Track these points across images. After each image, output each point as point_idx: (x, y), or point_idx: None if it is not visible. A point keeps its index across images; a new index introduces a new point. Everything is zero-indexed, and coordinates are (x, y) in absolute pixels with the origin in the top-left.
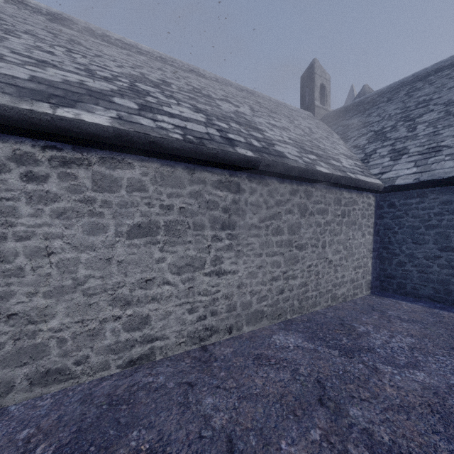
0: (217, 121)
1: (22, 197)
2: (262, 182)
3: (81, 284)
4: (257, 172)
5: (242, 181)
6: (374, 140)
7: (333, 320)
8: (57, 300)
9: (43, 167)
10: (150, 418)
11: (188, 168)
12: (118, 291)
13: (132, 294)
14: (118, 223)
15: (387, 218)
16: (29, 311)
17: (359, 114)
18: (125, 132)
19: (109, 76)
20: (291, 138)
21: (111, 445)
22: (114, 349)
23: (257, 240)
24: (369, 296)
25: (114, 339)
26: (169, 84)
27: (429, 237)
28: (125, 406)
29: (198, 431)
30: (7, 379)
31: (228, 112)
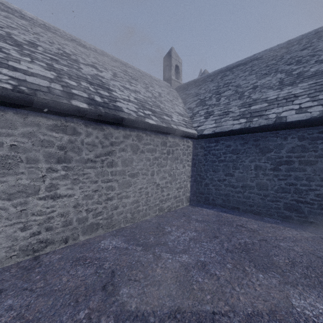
0: (67, 79)
1: None
2: (98, 128)
3: None
4: (92, 120)
5: (79, 126)
6: (199, 105)
7: (153, 225)
8: None
9: None
10: None
11: (20, 113)
12: None
13: None
14: None
15: (200, 155)
16: None
17: (195, 87)
18: None
19: None
20: (137, 98)
21: None
22: None
23: (93, 170)
24: (187, 207)
25: None
26: (36, 46)
27: (220, 167)
28: None
29: None
30: None
31: (85, 74)
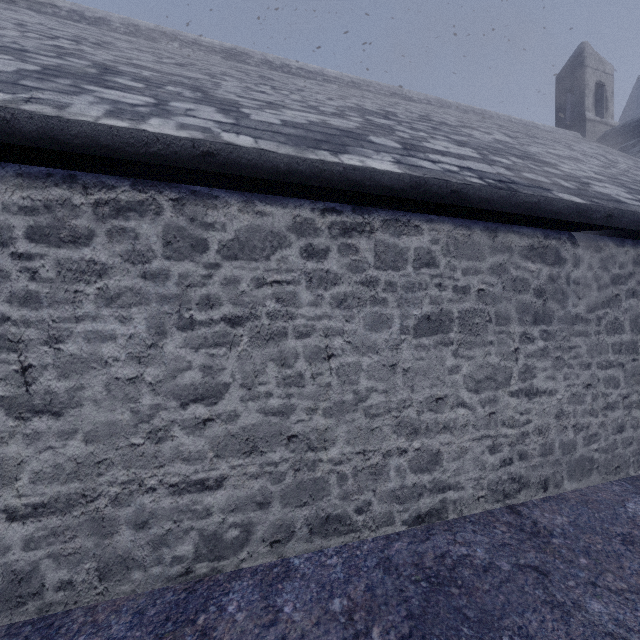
0: (493, 156)
1: (302, 280)
2: (591, 246)
3: (363, 399)
4: (587, 228)
5: (562, 246)
6: None
7: None
8: (336, 420)
9: (323, 237)
10: (513, 618)
11: (488, 229)
12: (403, 412)
13: (419, 419)
14: (403, 314)
15: None
16: (309, 433)
17: None
18: (423, 180)
19: (335, 111)
20: (597, 172)
21: None
22: (399, 496)
23: (584, 341)
24: None
25: (399, 482)
26: (394, 114)
27: None
28: (456, 590)
29: None
30: (287, 521)
31: (490, 142)
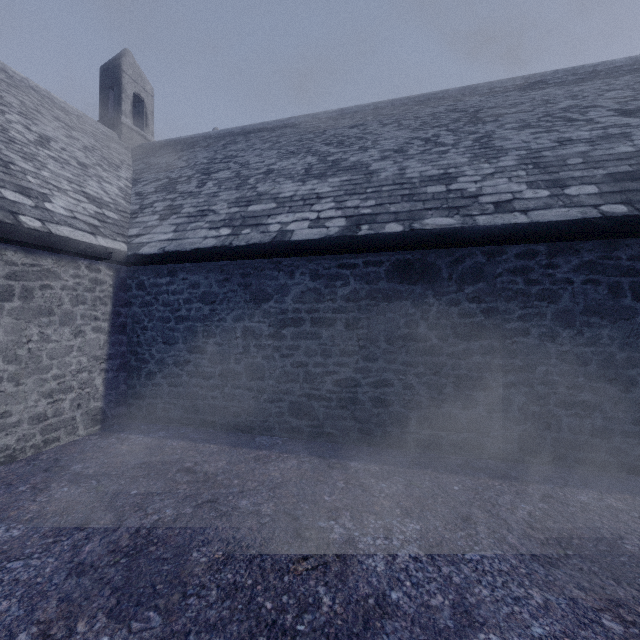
0: None
1: None
2: None
3: None
4: None
5: None
6: (161, 190)
7: None
8: None
9: None
10: None
11: None
12: None
13: None
14: None
15: (136, 305)
16: None
17: (172, 154)
18: None
19: None
20: None
21: None
22: None
23: None
24: (88, 438)
25: None
26: None
27: (179, 333)
28: None
29: None
30: None
31: None
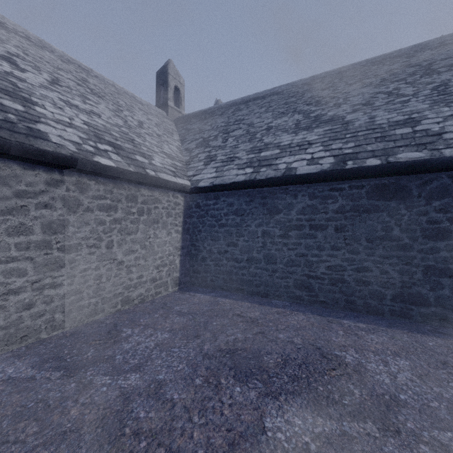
0: None
1: None
2: None
3: None
4: None
5: None
6: (200, 146)
7: (103, 329)
8: None
9: None
10: None
11: None
12: None
13: None
14: None
15: (195, 217)
16: None
17: (200, 121)
18: None
19: None
20: (91, 124)
21: None
22: None
23: None
24: (174, 293)
25: None
26: None
27: (221, 234)
28: None
29: None
30: None
31: None
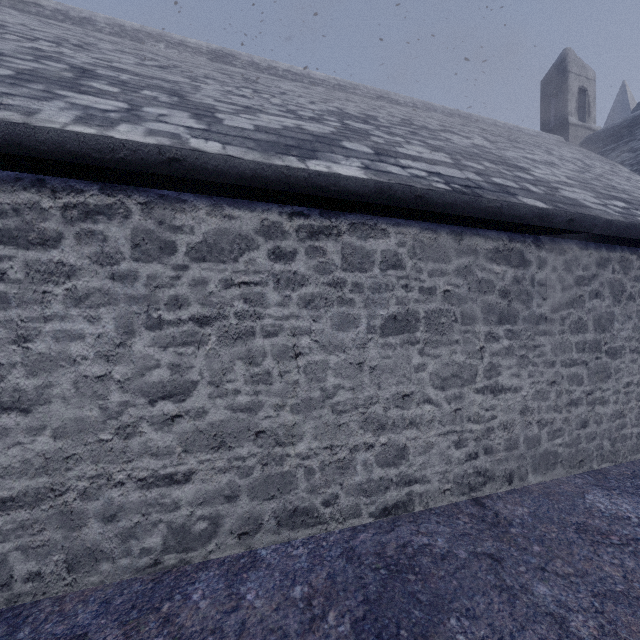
0: (466, 161)
1: (269, 281)
2: (556, 249)
3: (330, 396)
4: (551, 232)
5: (527, 249)
6: None
7: None
8: (304, 417)
9: (290, 240)
10: (462, 601)
11: (453, 232)
12: (370, 409)
13: (386, 415)
14: (370, 314)
15: None
16: (276, 429)
17: None
18: (387, 185)
19: (314, 115)
20: (570, 177)
21: (428, 634)
22: (366, 489)
23: (548, 340)
24: None
25: (366, 476)
26: (375, 118)
27: None
28: (413, 576)
29: (558, 639)
30: (255, 514)
31: (466, 147)
